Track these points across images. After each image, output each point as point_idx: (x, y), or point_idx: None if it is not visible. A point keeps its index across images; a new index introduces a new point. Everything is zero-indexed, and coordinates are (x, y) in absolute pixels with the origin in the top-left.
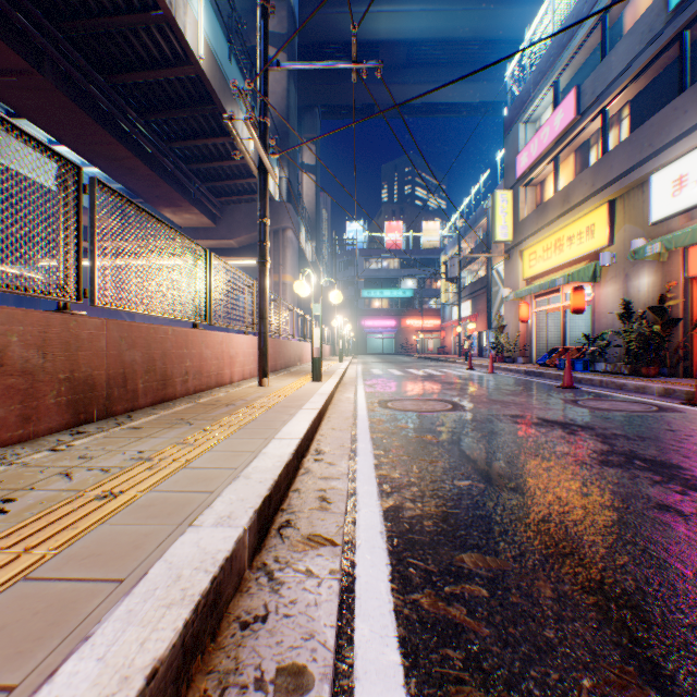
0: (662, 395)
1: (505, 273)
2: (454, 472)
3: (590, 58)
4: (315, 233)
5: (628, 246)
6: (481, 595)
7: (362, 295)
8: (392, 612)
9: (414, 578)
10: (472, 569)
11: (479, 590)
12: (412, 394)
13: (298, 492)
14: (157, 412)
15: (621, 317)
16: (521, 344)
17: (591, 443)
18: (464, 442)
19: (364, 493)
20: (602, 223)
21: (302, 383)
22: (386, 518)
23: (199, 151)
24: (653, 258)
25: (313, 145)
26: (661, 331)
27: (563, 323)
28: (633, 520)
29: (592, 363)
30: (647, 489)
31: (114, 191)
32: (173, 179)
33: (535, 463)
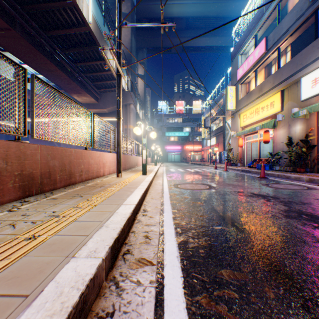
0: (308, 181)
1: (232, 124)
2: (213, 221)
3: (272, 24)
4: (143, 106)
5: (290, 111)
6: (235, 297)
7: (165, 135)
8: (185, 309)
9: (196, 286)
10: (227, 279)
11: (233, 294)
12: (189, 181)
13: (134, 233)
14: (66, 190)
15: (287, 144)
16: (239, 157)
17: (279, 206)
18: (216, 205)
19: (167, 234)
20: (278, 101)
21: (137, 176)
22: (179, 248)
23: (90, 68)
24: (302, 117)
25: (142, 65)
26: (306, 151)
27: (259, 148)
28: (309, 249)
29: (273, 166)
30: (312, 231)
31: (44, 81)
32: (78, 80)
33: (253, 216)
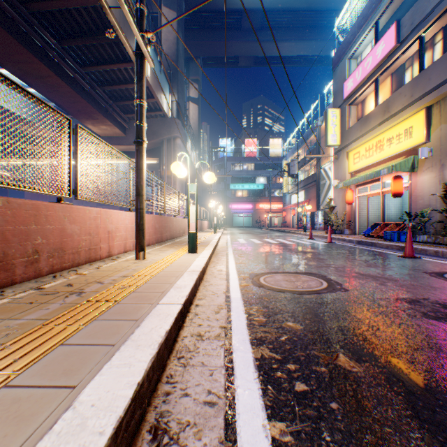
0: None
1: (334, 169)
2: None
3: (406, 1)
4: (198, 144)
5: (445, 142)
6: None
7: (229, 188)
8: None
9: None
10: None
11: None
12: (279, 266)
13: None
14: None
15: (443, 198)
16: (347, 220)
17: None
18: (412, 380)
19: None
20: (420, 125)
21: (177, 256)
22: None
23: (109, 76)
24: None
25: (196, 84)
26: None
27: (382, 205)
28: None
29: (415, 235)
30: None
31: None
32: (89, 96)
33: None
